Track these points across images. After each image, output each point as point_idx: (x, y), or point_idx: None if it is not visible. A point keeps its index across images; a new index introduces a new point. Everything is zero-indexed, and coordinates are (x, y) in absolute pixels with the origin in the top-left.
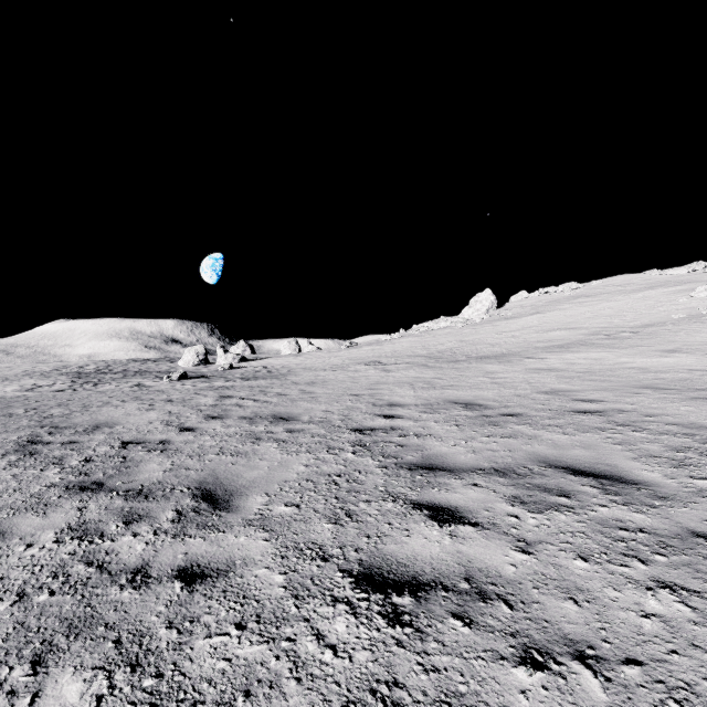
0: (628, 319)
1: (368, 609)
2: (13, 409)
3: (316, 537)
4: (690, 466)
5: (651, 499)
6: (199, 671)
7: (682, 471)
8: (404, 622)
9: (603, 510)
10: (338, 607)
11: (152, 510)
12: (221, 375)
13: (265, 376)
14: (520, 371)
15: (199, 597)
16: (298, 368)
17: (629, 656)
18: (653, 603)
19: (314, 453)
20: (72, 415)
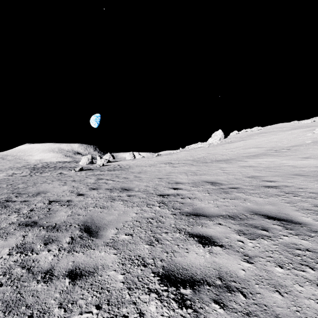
0: (284, 143)
1: (167, 296)
2: (1, 184)
3: (140, 252)
4: None
5: (309, 232)
6: None
7: None
8: (187, 305)
9: (286, 238)
10: (151, 295)
11: (59, 237)
12: (98, 168)
13: (118, 169)
14: (236, 167)
15: (78, 288)
16: (134, 165)
17: None
18: None
19: (140, 207)
20: (28, 188)
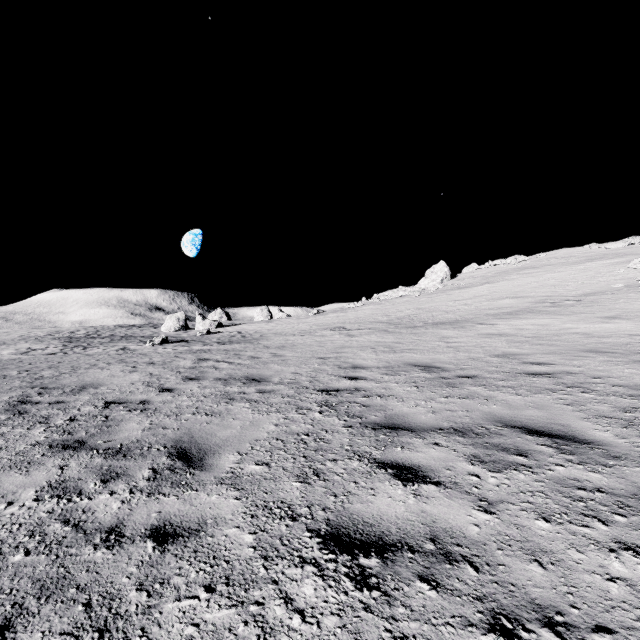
0: (570, 289)
1: (336, 571)
2: (8, 371)
3: (285, 496)
4: (639, 426)
5: (605, 459)
6: (167, 637)
7: (632, 431)
8: (372, 585)
9: (560, 470)
10: (306, 568)
11: (130, 469)
12: (199, 339)
13: (239, 340)
14: (473, 336)
15: (170, 557)
16: (270, 333)
17: (598, 623)
18: (617, 566)
19: (283, 413)
20: (61, 377)
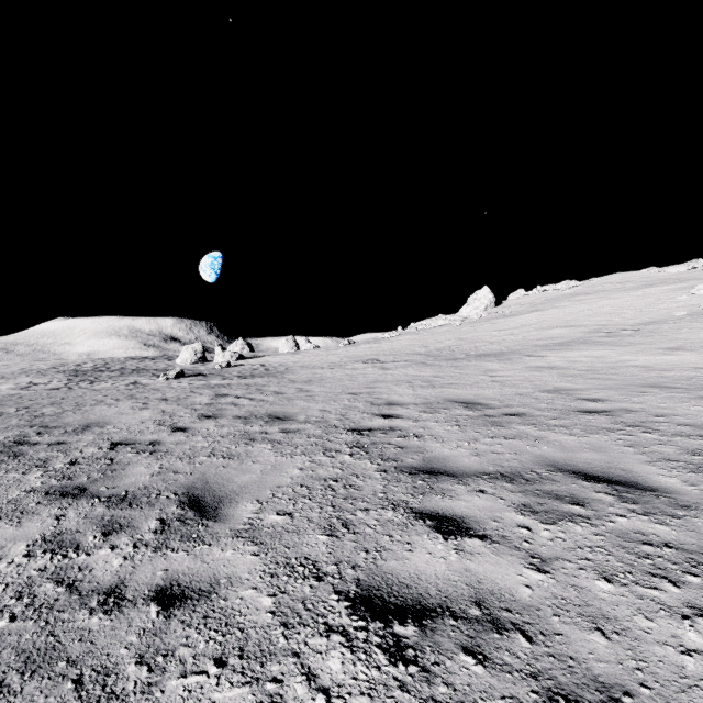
0: (628, 317)
1: (366, 641)
2: (5, 408)
3: (309, 551)
4: None
5: (672, 509)
6: None
7: (701, 476)
8: (408, 658)
9: (622, 521)
10: (332, 638)
11: (135, 519)
12: (218, 373)
13: (262, 374)
14: (521, 369)
15: (176, 624)
16: (296, 366)
17: None
18: (693, 636)
19: (309, 455)
20: (63, 415)
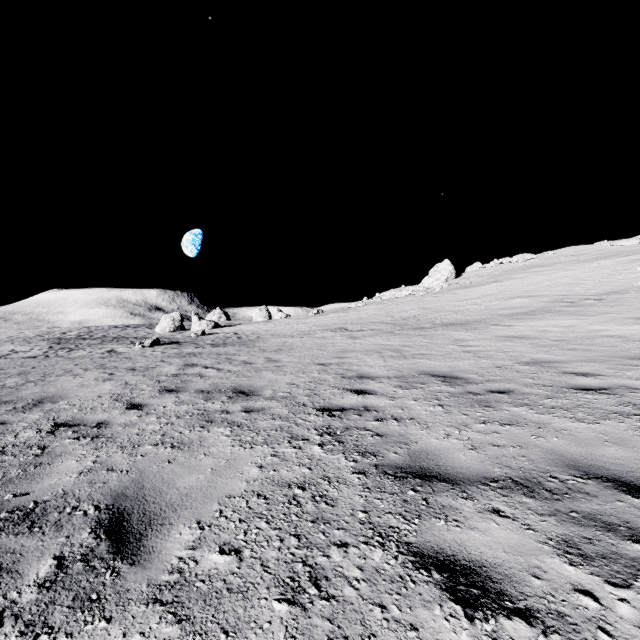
0: (587, 287)
1: None
2: None
3: None
4: None
5: None
6: None
7: None
8: None
9: None
10: None
11: (25, 556)
12: (193, 341)
13: (235, 342)
14: (491, 339)
15: None
16: (267, 334)
17: None
18: None
19: (272, 445)
20: (23, 386)
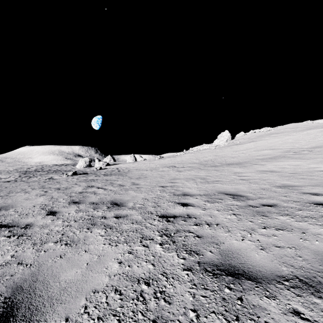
0: (303, 144)
1: None
2: None
3: None
4: None
5: None
6: None
7: None
8: None
9: None
10: None
11: None
12: (94, 172)
13: (116, 173)
14: (254, 172)
15: None
16: (133, 169)
17: None
18: None
19: (129, 244)
20: None
